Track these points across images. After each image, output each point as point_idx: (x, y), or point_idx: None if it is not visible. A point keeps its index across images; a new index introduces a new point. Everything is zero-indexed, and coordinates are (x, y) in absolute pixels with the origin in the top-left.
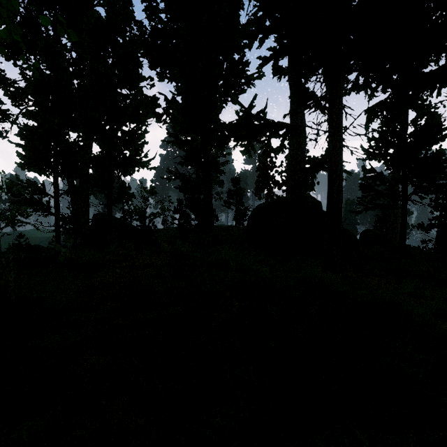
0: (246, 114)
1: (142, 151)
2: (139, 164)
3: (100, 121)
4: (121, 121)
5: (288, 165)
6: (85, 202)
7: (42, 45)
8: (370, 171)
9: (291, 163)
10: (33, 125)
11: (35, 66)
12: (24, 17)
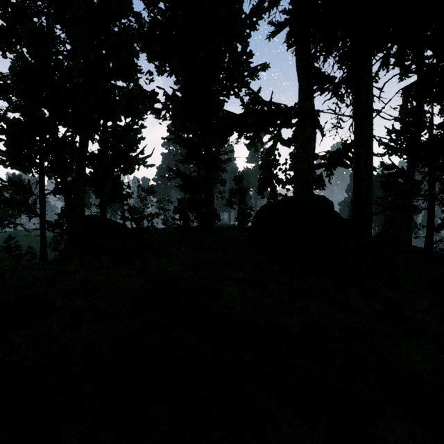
0: (253, 98)
1: (138, 147)
2: (134, 161)
3: (93, 115)
4: (114, 114)
5: (296, 161)
6: (81, 201)
7: (25, 30)
8: (390, 167)
9: (300, 159)
10: (13, 117)
11: (19, 53)
12: (11, 4)
